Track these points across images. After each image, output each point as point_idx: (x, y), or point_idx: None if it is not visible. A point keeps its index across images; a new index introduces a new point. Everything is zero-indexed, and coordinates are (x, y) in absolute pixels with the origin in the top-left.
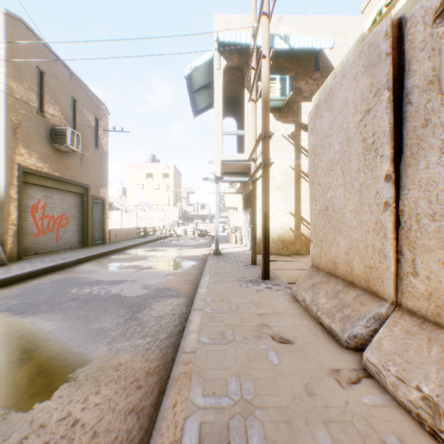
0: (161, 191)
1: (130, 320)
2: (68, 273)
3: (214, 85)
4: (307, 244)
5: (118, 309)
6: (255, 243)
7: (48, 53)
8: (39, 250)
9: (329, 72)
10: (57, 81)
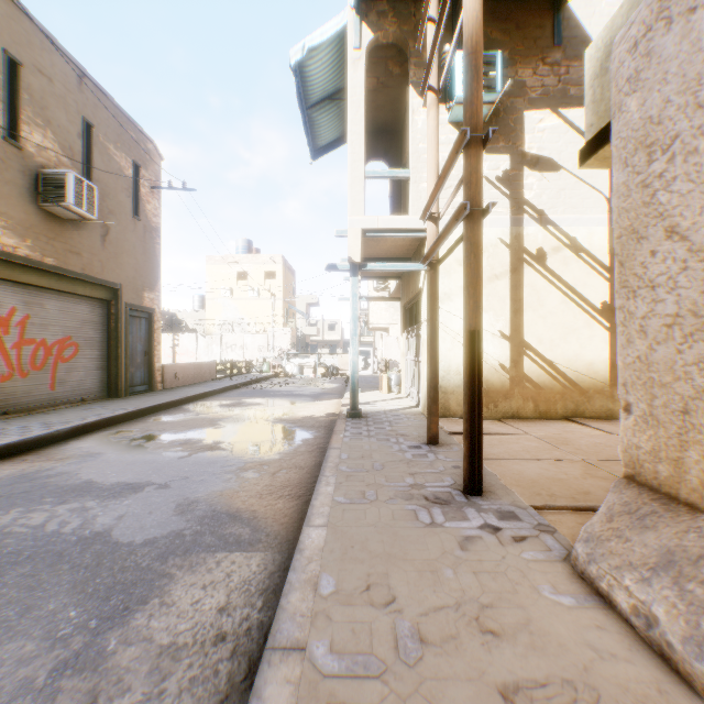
0: (261, 301)
1: (72, 671)
2: (38, 461)
3: (349, 80)
4: (536, 397)
5: (71, 600)
6: (436, 398)
7: (29, 27)
8: (13, 405)
9: (580, 49)
10: (50, 84)
